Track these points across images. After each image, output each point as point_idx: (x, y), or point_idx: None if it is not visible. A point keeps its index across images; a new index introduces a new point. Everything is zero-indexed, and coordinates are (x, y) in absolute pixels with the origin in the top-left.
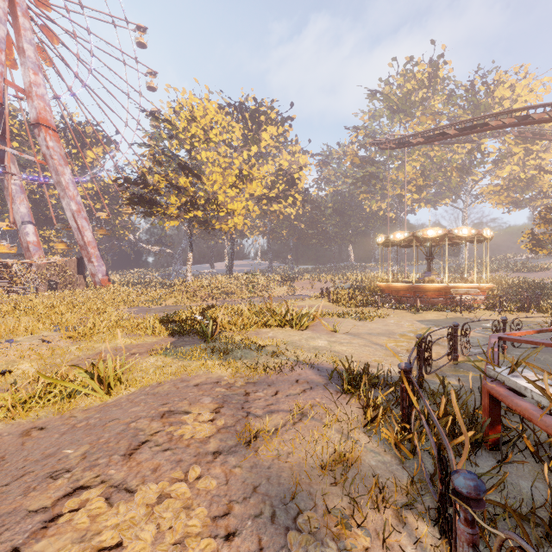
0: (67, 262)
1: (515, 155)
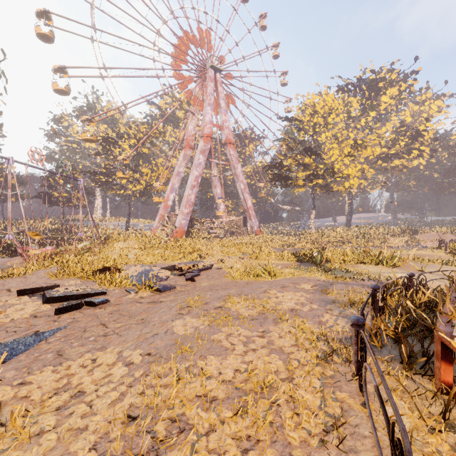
0: (239, 220)
1: None
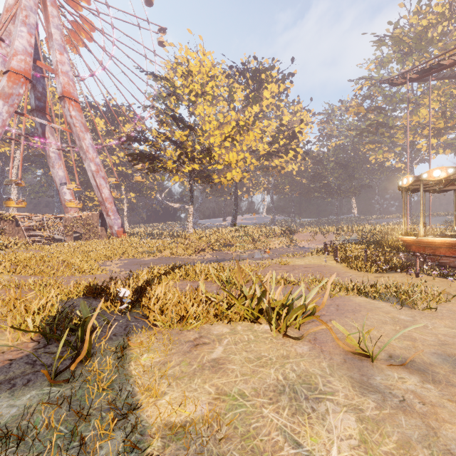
0: (91, 216)
1: None
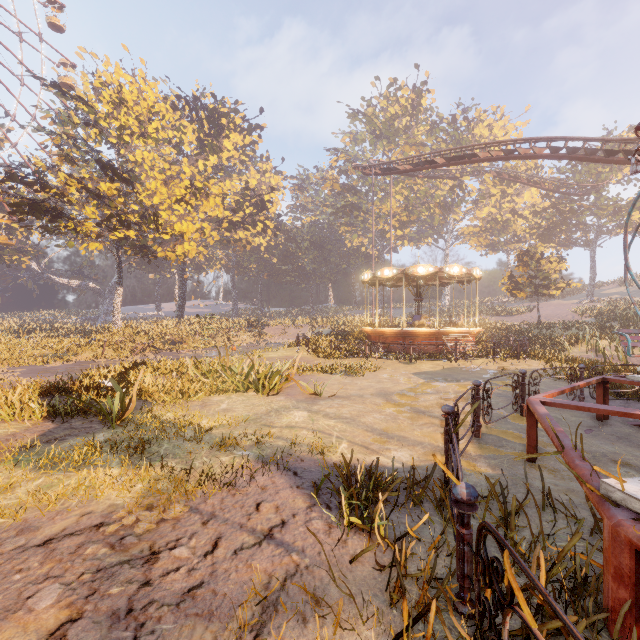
0: None
1: (493, 196)
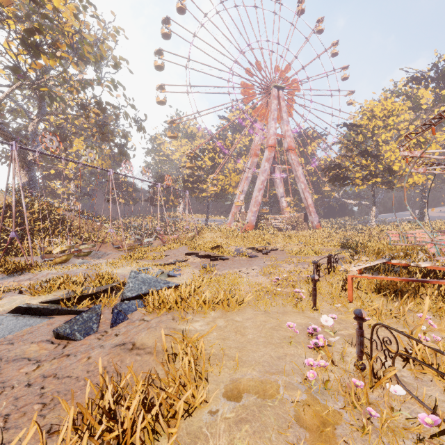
0: (299, 216)
1: None
